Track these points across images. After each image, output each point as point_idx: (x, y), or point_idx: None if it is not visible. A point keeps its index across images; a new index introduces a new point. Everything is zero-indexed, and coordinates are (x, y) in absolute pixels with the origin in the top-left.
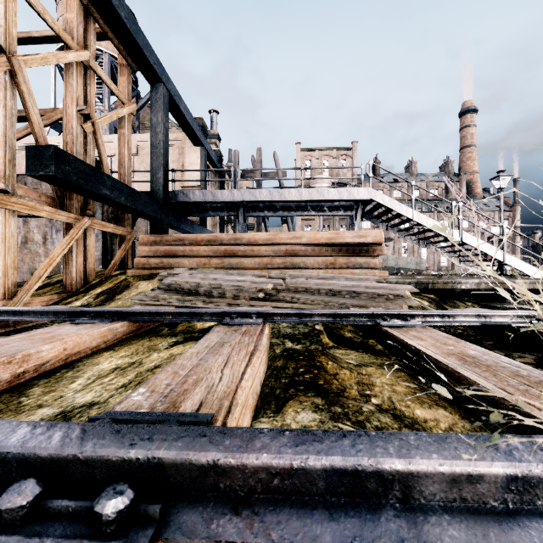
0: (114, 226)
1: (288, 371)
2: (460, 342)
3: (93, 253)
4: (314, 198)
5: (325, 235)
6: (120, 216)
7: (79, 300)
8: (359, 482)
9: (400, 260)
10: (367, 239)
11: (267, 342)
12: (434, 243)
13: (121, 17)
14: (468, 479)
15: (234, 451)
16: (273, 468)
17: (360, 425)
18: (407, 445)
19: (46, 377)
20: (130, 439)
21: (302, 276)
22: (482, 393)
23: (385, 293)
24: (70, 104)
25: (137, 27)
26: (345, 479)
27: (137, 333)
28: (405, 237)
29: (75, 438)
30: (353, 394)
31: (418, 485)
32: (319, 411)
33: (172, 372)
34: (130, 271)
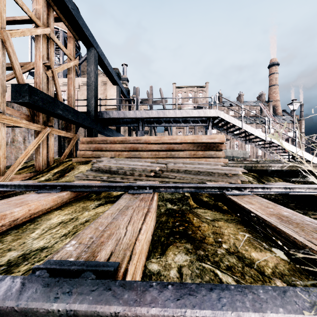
0: (65, 132)
1: (169, 224)
2: (276, 206)
3: (52, 148)
4: (183, 115)
5: (190, 137)
6: (69, 126)
7: (43, 177)
8: None
9: (233, 151)
10: (215, 140)
11: (156, 205)
12: (255, 142)
13: (69, 8)
14: None
15: (130, 305)
16: None
17: (216, 264)
18: (259, 298)
19: (16, 228)
20: (54, 293)
21: (177, 162)
22: (309, 256)
23: (227, 172)
24: (38, 60)
25: (79, 14)
26: None
27: (76, 198)
28: (237, 139)
29: (15, 291)
30: (210, 241)
31: None
32: (189, 253)
33: (94, 228)
34: (74, 159)
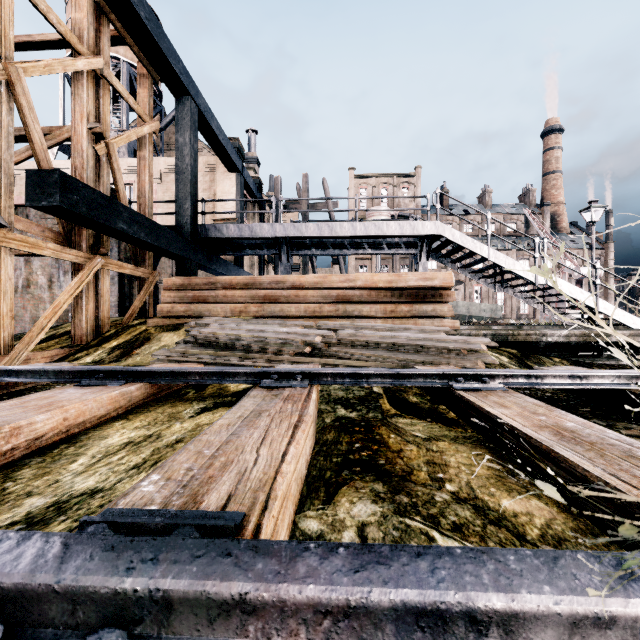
0: (132, 267)
1: (341, 446)
2: (553, 410)
3: (107, 299)
4: (371, 233)
5: (384, 277)
6: (140, 255)
7: (90, 356)
8: (442, 625)
9: (472, 306)
10: (435, 282)
11: (315, 409)
12: (514, 287)
13: (141, 17)
14: (595, 623)
15: (269, 581)
16: (322, 606)
17: (432, 521)
18: (507, 570)
19: (40, 454)
20: (126, 561)
21: (357, 326)
22: (604, 494)
23: (457, 347)
24: (80, 121)
25: (160, 29)
26: (423, 621)
27: (156, 396)
28: (478, 280)
29: (53, 558)
30: (422, 478)
31: (525, 631)
32: (380, 501)
33: (195, 451)
34: (151, 321)
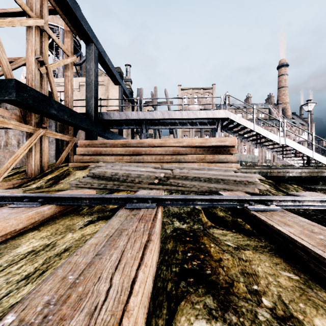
0: (61, 135)
1: (178, 255)
2: (324, 229)
3: (47, 152)
4: (190, 116)
5: (198, 140)
6: (66, 128)
7: (35, 184)
8: None
9: (242, 156)
10: (226, 143)
11: (160, 225)
12: (266, 146)
13: None
14: None
15: None
16: None
17: None
18: None
19: None
20: None
21: (184, 167)
22: None
23: (242, 180)
24: (31, 54)
25: (76, 5)
26: None
27: (63, 212)
28: (248, 142)
29: None
30: (242, 291)
31: None
32: (213, 320)
33: (61, 277)
34: (71, 164)
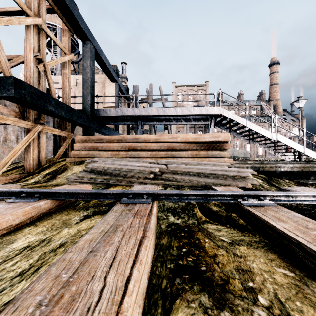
0: (58, 131)
1: (173, 251)
2: None
3: (45, 147)
4: (185, 113)
5: (192, 136)
6: (63, 124)
7: (33, 178)
8: None
9: (234, 151)
10: (219, 139)
11: (155, 220)
12: (259, 141)
13: None
14: None
15: None
16: None
17: None
18: None
19: None
20: None
21: (178, 162)
22: None
23: (235, 175)
24: (29, 52)
25: (73, 4)
26: None
27: (59, 207)
28: (240, 138)
29: None
30: (238, 288)
31: None
32: None
33: (54, 275)
34: (68, 159)
